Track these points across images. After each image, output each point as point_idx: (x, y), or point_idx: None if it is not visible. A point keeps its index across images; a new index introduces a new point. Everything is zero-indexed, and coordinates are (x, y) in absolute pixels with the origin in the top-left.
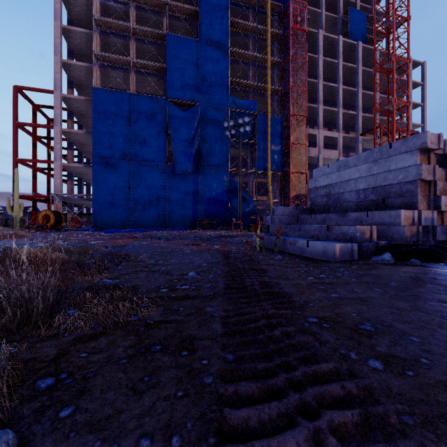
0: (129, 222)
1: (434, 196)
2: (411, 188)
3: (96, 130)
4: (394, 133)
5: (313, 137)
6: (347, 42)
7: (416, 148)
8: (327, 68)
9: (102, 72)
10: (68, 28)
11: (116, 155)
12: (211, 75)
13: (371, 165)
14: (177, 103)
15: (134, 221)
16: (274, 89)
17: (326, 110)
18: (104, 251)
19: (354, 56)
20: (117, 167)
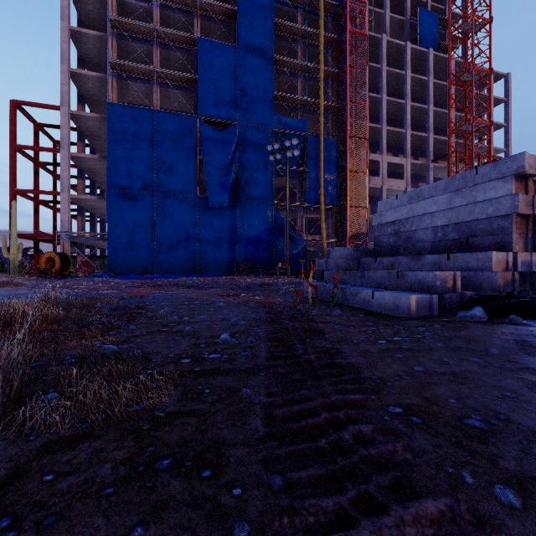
0: (152, 266)
1: (533, 234)
2: (503, 224)
3: (112, 155)
4: (473, 159)
5: (375, 164)
6: (416, 50)
7: (511, 173)
8: (392, 81)
9: (119, 85)
10: (77, 31)
11: (136, 185)
12: (252, 89)
13: (451, 195)
14: (211, 121)
15: (158, 266)
16: (328, 106)
17: (391, 132)
18: (116, 304)
19: (424, 66)
20: (138, 200)
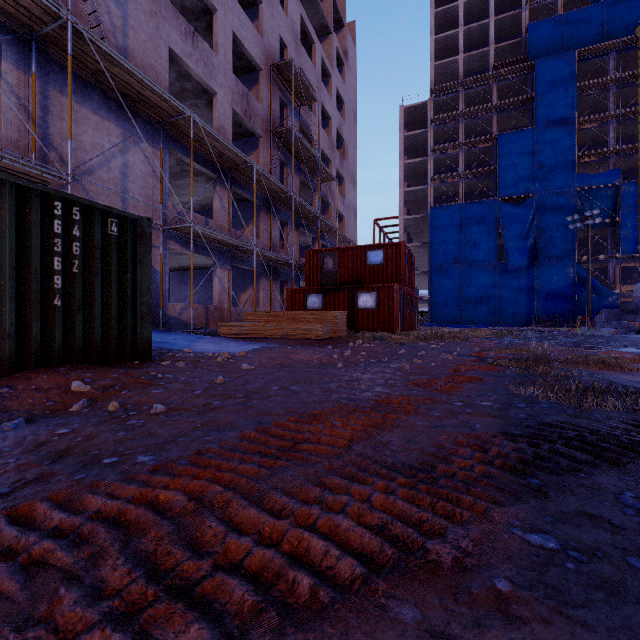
0: (460, 319)
1: None
2: None
3: (433, 243)
4: None
5: None
6: None
7: None
8: None
9: (433, 189)
10: (408, 163)
11: (449, 261)
12: (551, 159)
13: None
14: (509, 198)
15: (465, 318)
16: None
17: None
18: None
19: None
20: (450, 272)
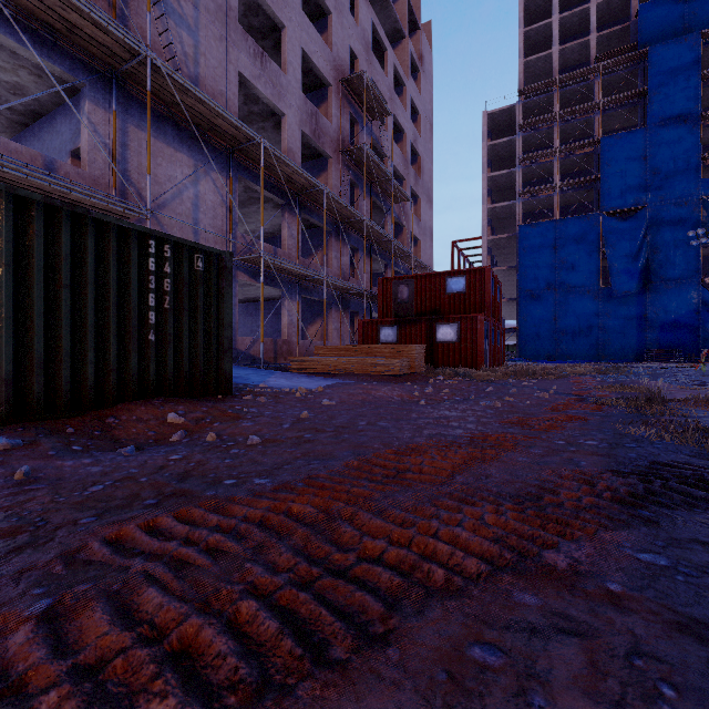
0: (555, 353)
1: None
2: None
3: (521, 266)
4: None
5: None
6: None
7: None
8: None
9: (522, 204)
10: (492, 176)
11: (541, 286)
12: (668, 163)
13: None
14: (614, 212)
15: (560, 353)
16: None
17: None
18: None
19: None
20: (542, 299)
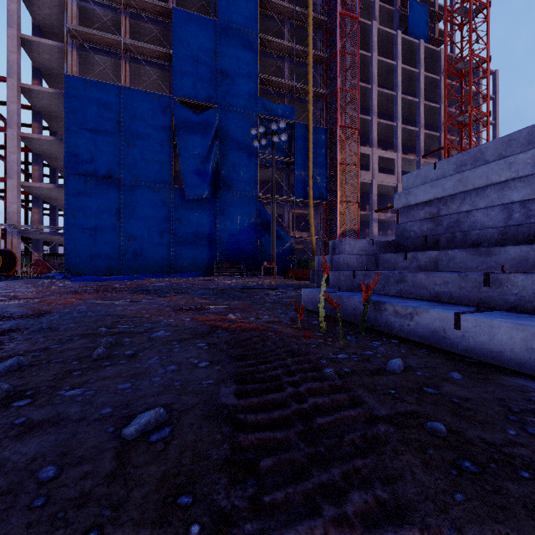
0: (119, 266)
1: None
2: None
3: (70, 136)
4: None
5: (364, 158)
6: (406, 40)
7: None
8: (382, 72)
9: (81, 57)
10: None
11: (99, 172)
12: (235, 69)
13: None
14: (188, 103)
15: (126, 265)
16: (317, 93)
17: (381, 124)
18: None
19: (414, 59)
20: (101, 189)
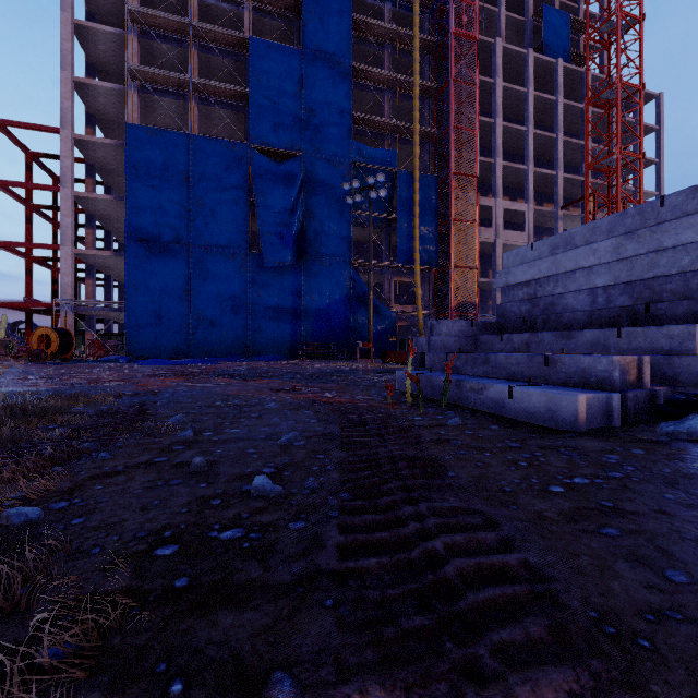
0: (187, 347)
1: None
2: None
3: (132, 195)
4: (619, 204)
5: (486, 211)
6: (540, 60)
7: None
8: (509, 101)
9: (142, 100)
10: (84, 26)
11: (165, 236)
12: (323, 108)
13: (620, 240)
14: (267, 151)
15: (195, 346)
16: (425, 132)
17: (507, 168)
18: (107, 406)
19: (551, 82)
20: (167, 257)
